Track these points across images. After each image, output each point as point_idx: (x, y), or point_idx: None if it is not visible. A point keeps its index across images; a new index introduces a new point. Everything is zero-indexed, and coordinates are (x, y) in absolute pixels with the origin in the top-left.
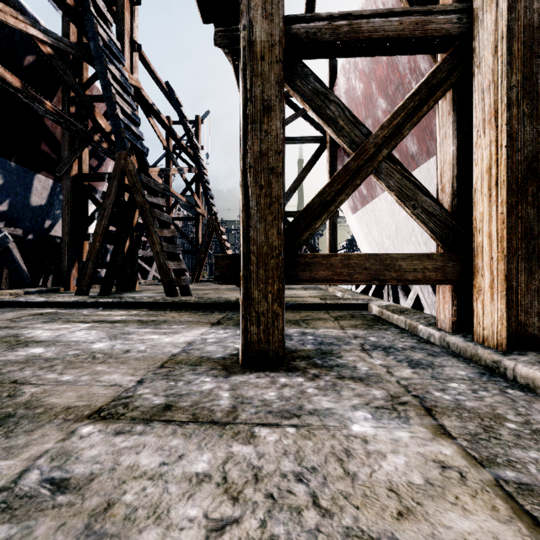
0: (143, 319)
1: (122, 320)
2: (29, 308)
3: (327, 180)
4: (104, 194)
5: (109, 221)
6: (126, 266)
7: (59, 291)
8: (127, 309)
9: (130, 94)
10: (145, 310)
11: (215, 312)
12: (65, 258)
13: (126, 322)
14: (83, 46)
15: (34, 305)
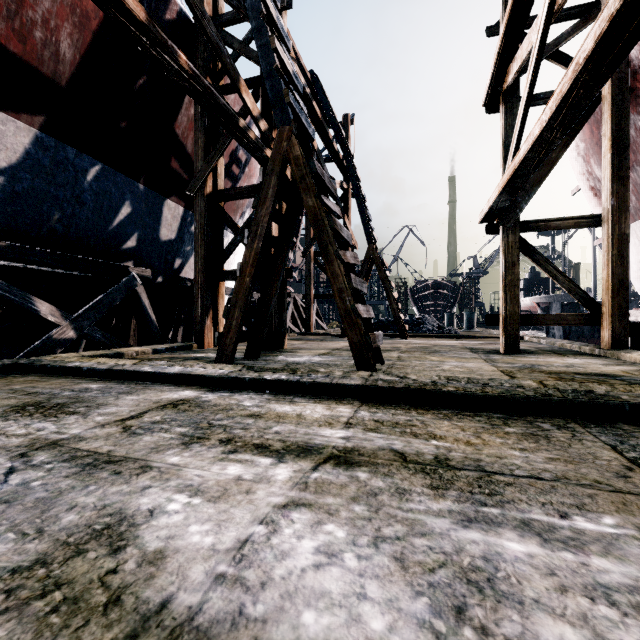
0: (402, 448)
1: (352, 447)
2: (157, 384)
3: (606, 159)
4: (256, 200)
5: (263, 243)
6: (274, 314)
7: (191, 348)
8: (318, 397)
9: (287, 49)
10: (356, 402)
11: (543, 426)
12: (198, 304)
13: (375, 465)
14: (218, 20)
15: (163, 378)
